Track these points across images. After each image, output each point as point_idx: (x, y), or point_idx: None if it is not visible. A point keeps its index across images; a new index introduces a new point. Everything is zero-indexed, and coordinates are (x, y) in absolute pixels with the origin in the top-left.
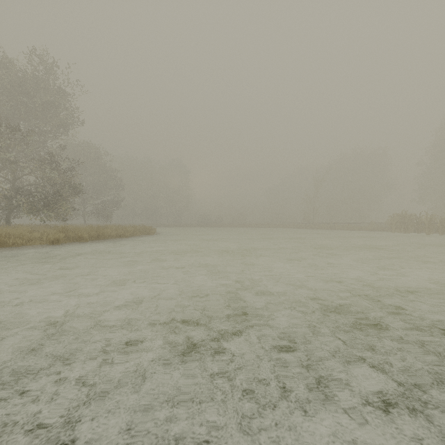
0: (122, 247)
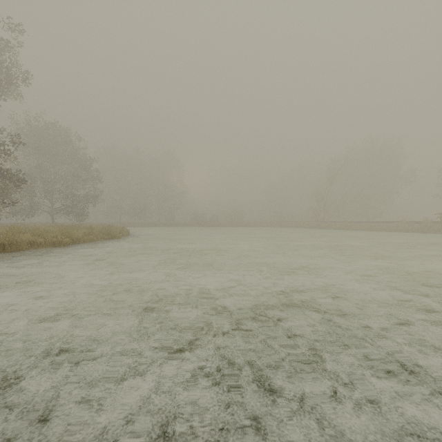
0: None
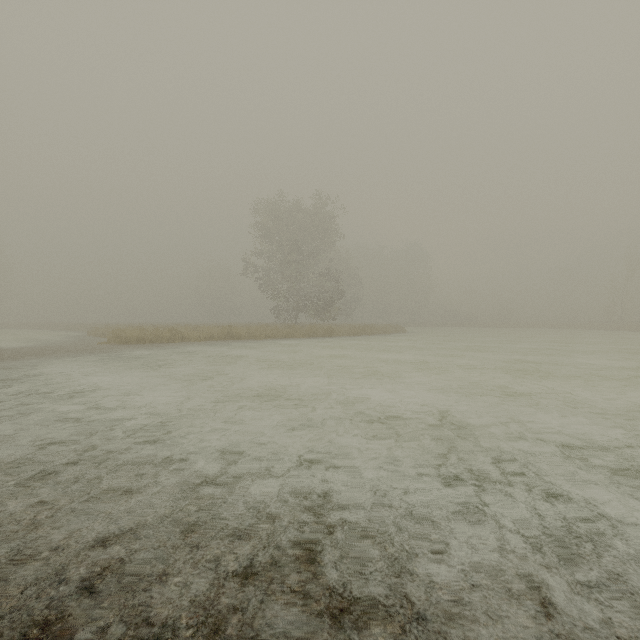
0: (399, 338)
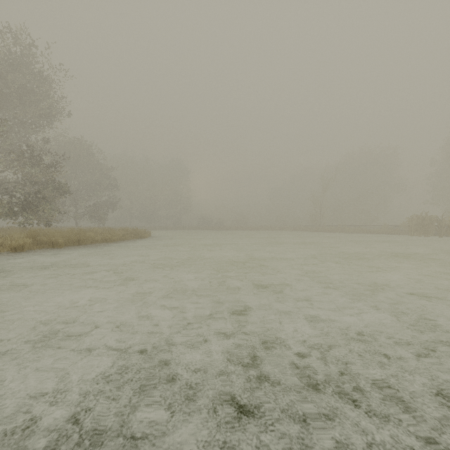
0: (99, 255)
